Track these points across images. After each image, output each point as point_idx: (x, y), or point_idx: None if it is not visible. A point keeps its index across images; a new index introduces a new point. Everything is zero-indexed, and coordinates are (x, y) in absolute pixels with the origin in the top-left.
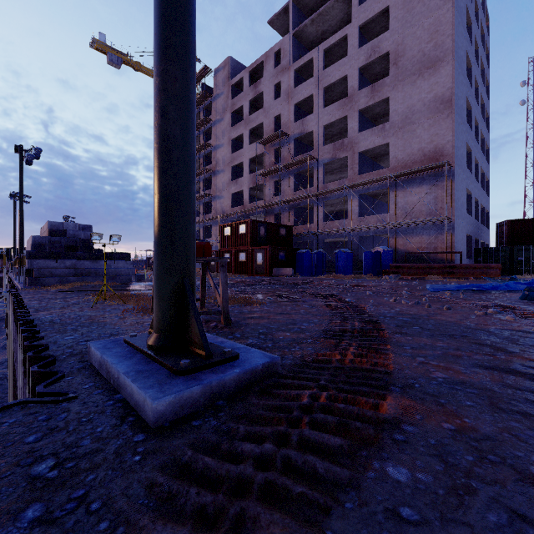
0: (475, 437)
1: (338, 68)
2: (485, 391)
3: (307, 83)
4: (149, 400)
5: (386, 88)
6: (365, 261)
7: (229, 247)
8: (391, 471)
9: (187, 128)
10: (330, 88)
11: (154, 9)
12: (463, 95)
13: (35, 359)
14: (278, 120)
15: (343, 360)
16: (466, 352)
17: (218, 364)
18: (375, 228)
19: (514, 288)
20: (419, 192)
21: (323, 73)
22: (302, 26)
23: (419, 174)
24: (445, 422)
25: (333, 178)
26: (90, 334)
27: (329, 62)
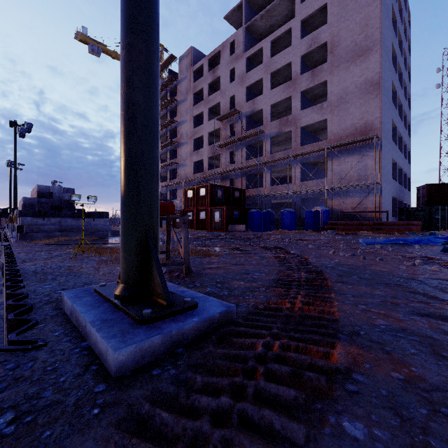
0: (424, 388)
1: (283, 56)
2: (426, 339)
3: (257, 68)
4: (111, 350)
5: (324, 73)
6: (306, 219)
7: (192, 207)
8: (347, 426)
9: (150, 97)
10: (277, 73)
11: None
12: (389, 79)
13: (14, 306)
14: (232, 100)
15: (292, 308)
16: (402, 300)
17: (178, 313)
18: (315, 191)
19: (434, 242)
20: (352, 160)
21: (271, 60)
22: (253, 20)
23: (352, 146)
24: (394, 371)
25: (279, 149)
26: (67, 283)
27: (275, 51)
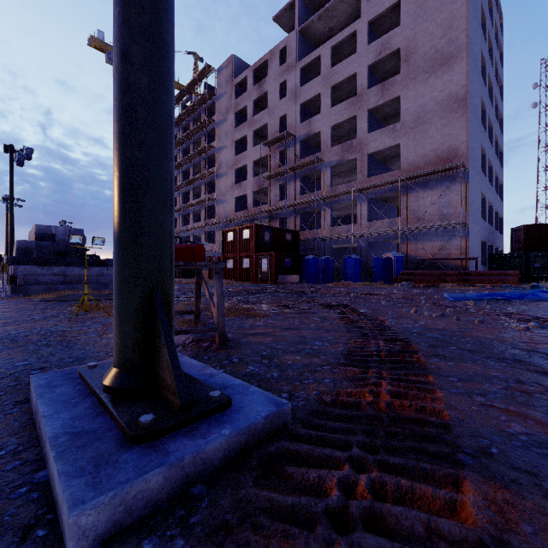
0: None
1: (346, 65)
2: None
3: (314, 81)
4: (65, 506)
5: (397, 87)
6: (375, 268)
7: (232, 253)
8: None
9: (159, 80)
10: (338, 87)
11: None
12: (477, 94)
13: None
14: (283, 121)
15: (377, 404)
16: (534, 386)
17: (198, 418)
18: (386, 233)
19: (541, 297)
20: (431, 195)
21: (330, 71)
22: (309, 22)
23: (431, 177)
24: None
25: (341, 182)
26: (50, 358)
27: (336, 60)
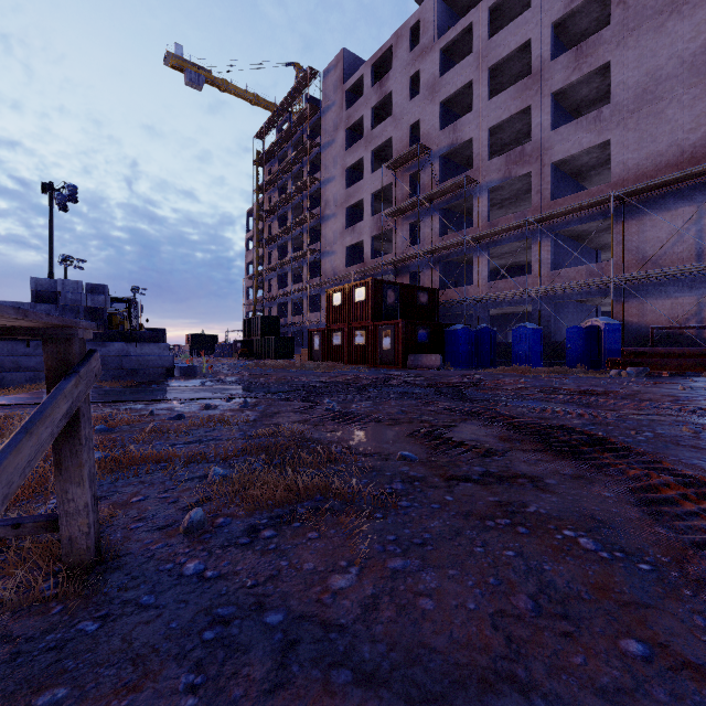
0: None
1: (514, 30)
2: None
3: (461, 64)
4: None
5: (604, 48)
6: (568, 343)
7: (340, 323)
8: None
9: None
10: (500, 69)
11: None
12: None
13: None
14: (415, 132)
15: None
16: None
17: None
18: (584, 287)
19: None
20: (671, 220)
21: (488, 43)
22: None
23: (671, 189)
24: None
25: (502, 216)
26: None
27: (497, 29)
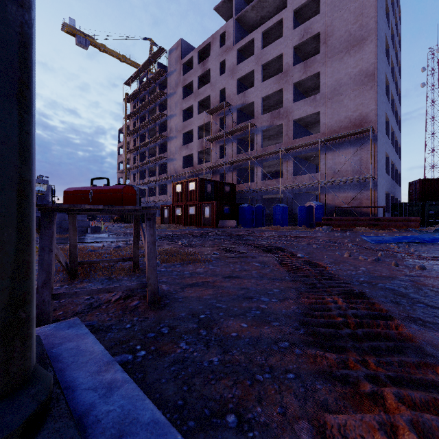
0: None
1: (275, 47)
2: None
3: (248, 60)
4: None
5: (317, 64)
6: (299, 214)
7: (180, 202)
8: None
9: None
10: (268, 65)
11: None
12: (383, 71)
13: None
14: (223, 93)
15: None
16: None
17: None
18: (308, 185)
19: None
20: (346, 154)
21: (262, 51)
22: (244, 11)
23: (346, 139)
24: None
25: (270, 144)
26: None
27: (267, 43)
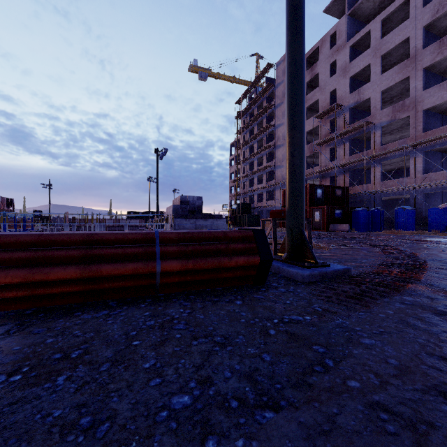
0: None
1: (398, 33)
2: None
3: (363, 55)
4: (300, 272)
5: None
6: (429, 218)
7: None
8: (405, 298)
9: (302, 159)
10: (389, 54)
11: (287, 108)
12: None
13: None
14: (333, 94)
15: (390, 273)
16: None
17: (321, 266)
18: (444, 184)
19: None
20: None
21: (380, 41)
22: (358, 4)
23: None
24: (442, 294)
25: (392, 138)
26: None
27: (387, 28)
